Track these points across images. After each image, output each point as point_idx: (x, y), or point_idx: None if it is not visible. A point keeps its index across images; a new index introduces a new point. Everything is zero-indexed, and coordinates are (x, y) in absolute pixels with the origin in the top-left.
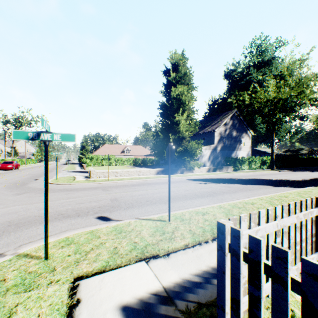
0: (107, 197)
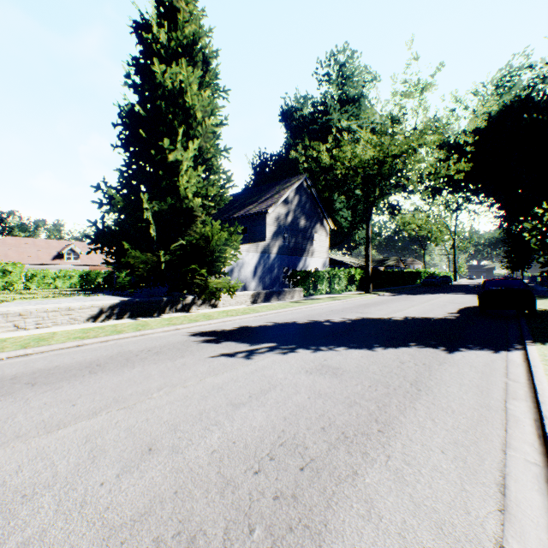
0: None
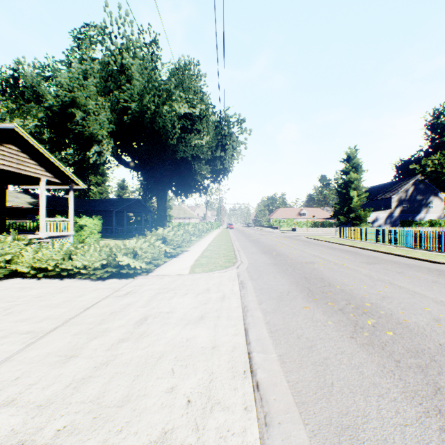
0: (313, 234)
